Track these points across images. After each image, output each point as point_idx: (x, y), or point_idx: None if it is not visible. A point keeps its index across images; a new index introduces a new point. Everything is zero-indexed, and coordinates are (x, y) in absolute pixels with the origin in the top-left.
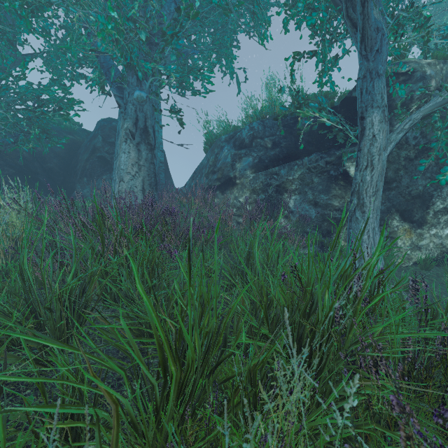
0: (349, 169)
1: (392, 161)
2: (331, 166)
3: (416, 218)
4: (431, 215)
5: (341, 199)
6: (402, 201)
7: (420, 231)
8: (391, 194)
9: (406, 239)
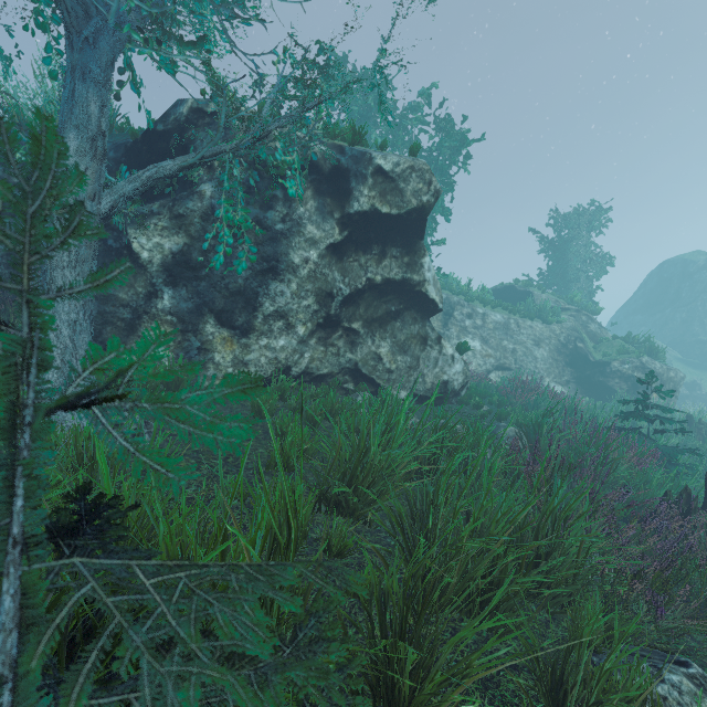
0: (131, 238)
1: (196, 237)
2: (109, 232)
3: (240, 322)
4: (260, 320)
5: (131, 289)
6: (218, 297)
7: (246, 341)
8: (202, 287)
9: (226, 351)
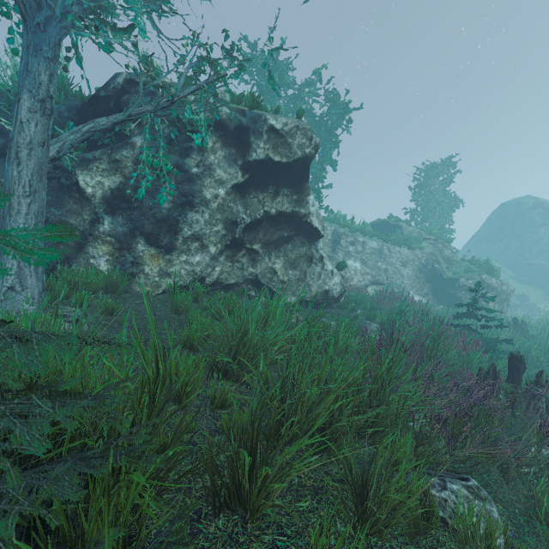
0: (79, 178)
1: (129, 177)
2: (62, 173)
3: (165, 243)
4: (181, 242)
5: (79, 216)
6: (147, 223)
7: (169, 257)
8: (134, 215)
9: (154, 265)
